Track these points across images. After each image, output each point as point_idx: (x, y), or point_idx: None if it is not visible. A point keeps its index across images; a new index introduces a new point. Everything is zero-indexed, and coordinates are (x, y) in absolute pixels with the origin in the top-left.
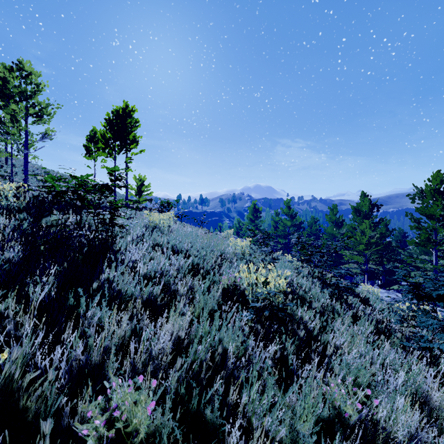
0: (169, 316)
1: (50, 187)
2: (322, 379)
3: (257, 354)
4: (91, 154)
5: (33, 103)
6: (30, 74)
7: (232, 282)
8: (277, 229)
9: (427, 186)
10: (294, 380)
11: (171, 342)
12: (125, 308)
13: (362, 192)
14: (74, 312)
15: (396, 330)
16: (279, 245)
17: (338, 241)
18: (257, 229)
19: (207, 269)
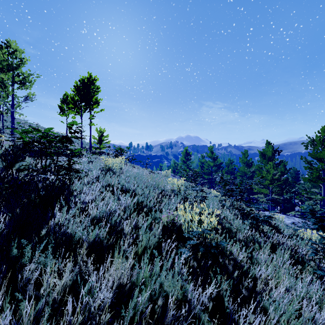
0: (114, 257)
1: (20, 138)
2: (253, 314)
3: (196, 299)
4: (64, 112)
5: (18, 73)
6: (15, 51)
7: (170, 218)
8: (203, 168)
9: (317, 137)
10: (230, 323)
11: (111, 293)
12: (73, 250)
13: (267, 141)
14: (17, 263)
15: (306, 257)
16: (205, 180)
17: (249, 177)
18: (188, 168)
19: (150, 207)
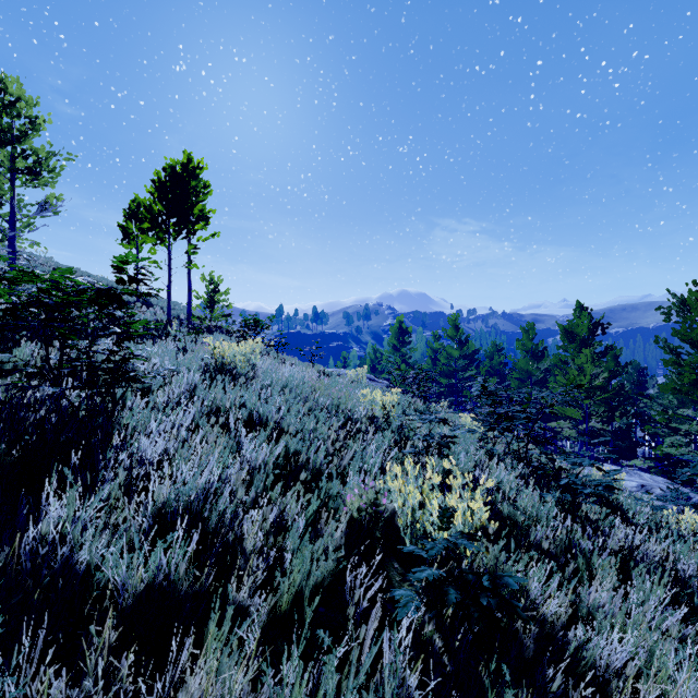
0: (208, 632)
1: None
2: None
3: None
4: (132, 240)
5: (23, 149)
6: (17, 100)
7: (367, 500)
8: (436, 362)
9: (691, 294)
10: None
11: None
12: (88, 617)
13: (577, 303)
14: None
15: None
16: (441, 389)
17: (537, 383)
18: (404, 362)
19: (316, 466)
